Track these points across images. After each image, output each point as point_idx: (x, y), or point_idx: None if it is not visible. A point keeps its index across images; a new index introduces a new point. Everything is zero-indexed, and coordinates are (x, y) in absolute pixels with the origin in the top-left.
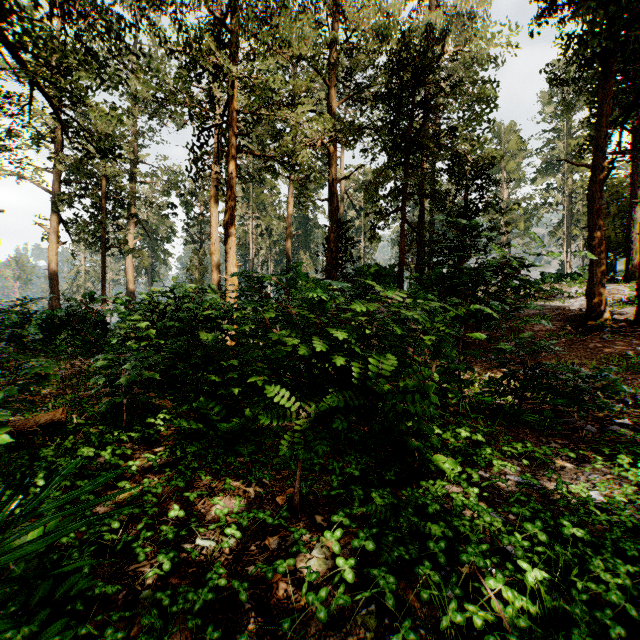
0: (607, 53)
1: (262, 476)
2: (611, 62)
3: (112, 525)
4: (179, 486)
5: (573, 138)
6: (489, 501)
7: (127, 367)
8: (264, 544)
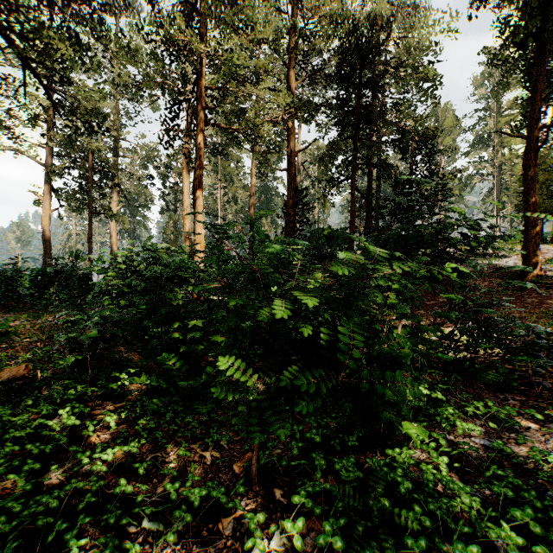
0: (541, 33)
1: (220, 438)
2: (545, 41)
3: (50, 505)
4: (131, 452)
5: (502, 116)
6: (458, 470)
7: (88, 324)
8: (217, 528)
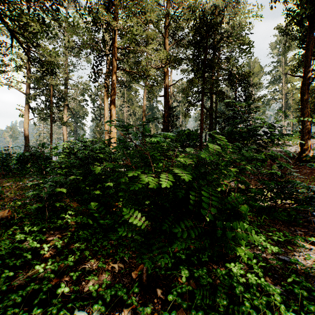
0: (311, 16)
1: (124, 255)
2: (313, 21)
3: (16, 300)
4: (69, 265)
5: (287, 65)
6: (270, 276)
7: (46, 186)
8: None
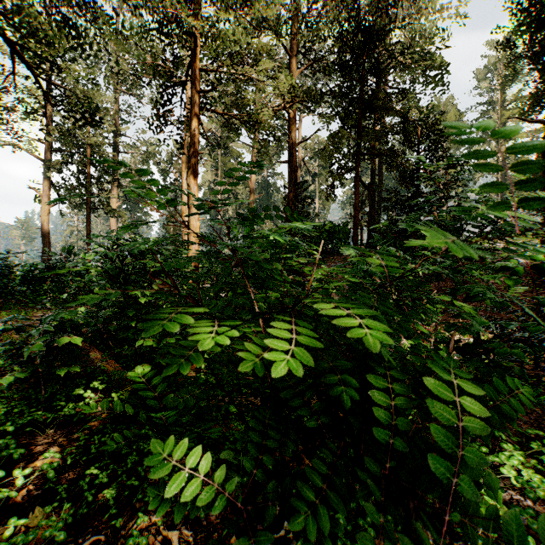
0: None
1: None
2: None
3: None
4: (55, 539)
5: (506, 109)
6: None
7: (33, 333)
8: None
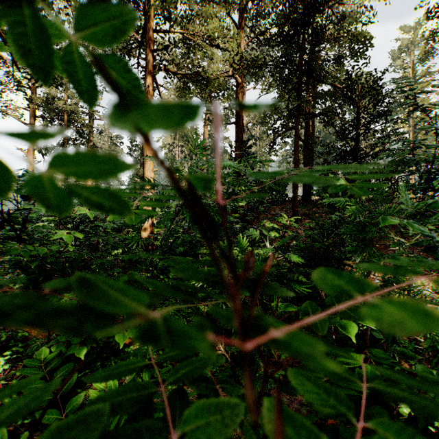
0: None
1: None
2: None
3: None
4: None
5: (417, 83)
6: None
7: None
8: None
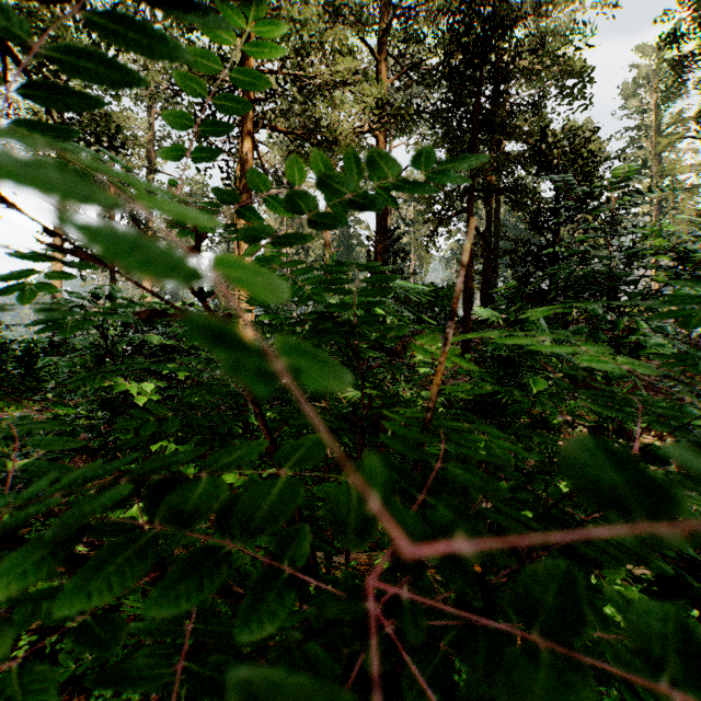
0: None
1: None
2: None
3: None
4: None
5: (662, 136)
6: None
7: None
8: None
